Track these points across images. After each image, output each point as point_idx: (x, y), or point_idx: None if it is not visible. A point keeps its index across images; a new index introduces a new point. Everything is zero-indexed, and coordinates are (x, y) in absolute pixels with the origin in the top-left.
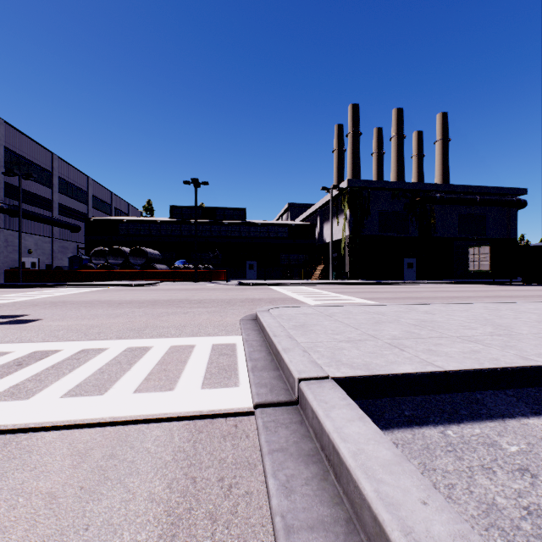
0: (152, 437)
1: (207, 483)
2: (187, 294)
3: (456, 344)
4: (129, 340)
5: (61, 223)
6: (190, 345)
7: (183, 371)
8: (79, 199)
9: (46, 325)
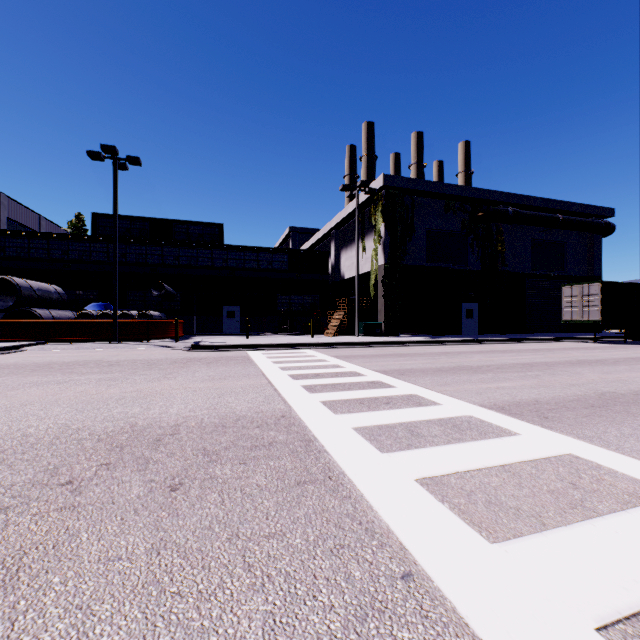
0: None
1: None
2: None
3: None
4: None
5: None
6: None
7: None
8: None
9: None
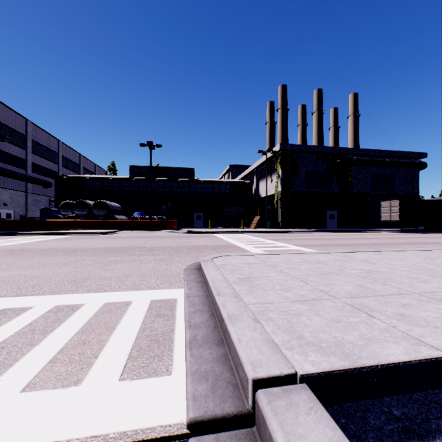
0: None
1: None
2: (140, 241)
3: (425, 304)
4: (62, 295)
5: (34, 179)
6: (127, 301)
7: (105, 344)
8: (50, 159)
9: None
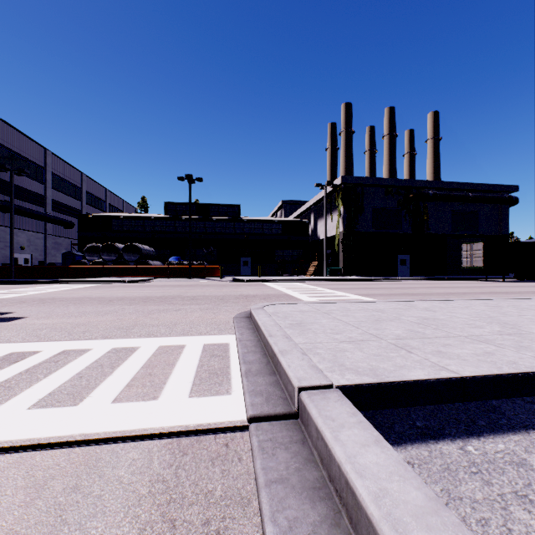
0: (126, 461)
1: (189, 529)
2: (180, 290)
3: (465, 344)
4: (115, 339)
5: (54, 219)
6: (180, 345)
7: (170, 375)
8: (72, 195)
9: (29, 323)
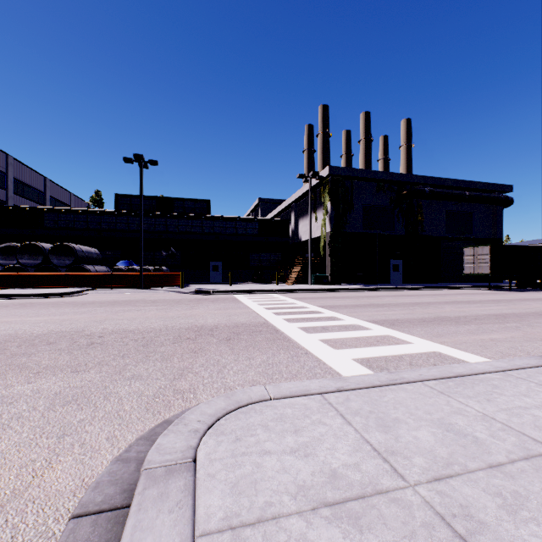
0: None
1: None
2: (99, 315)
3: None
4: None
5: None
6: None
7: None
8: None
9: None
